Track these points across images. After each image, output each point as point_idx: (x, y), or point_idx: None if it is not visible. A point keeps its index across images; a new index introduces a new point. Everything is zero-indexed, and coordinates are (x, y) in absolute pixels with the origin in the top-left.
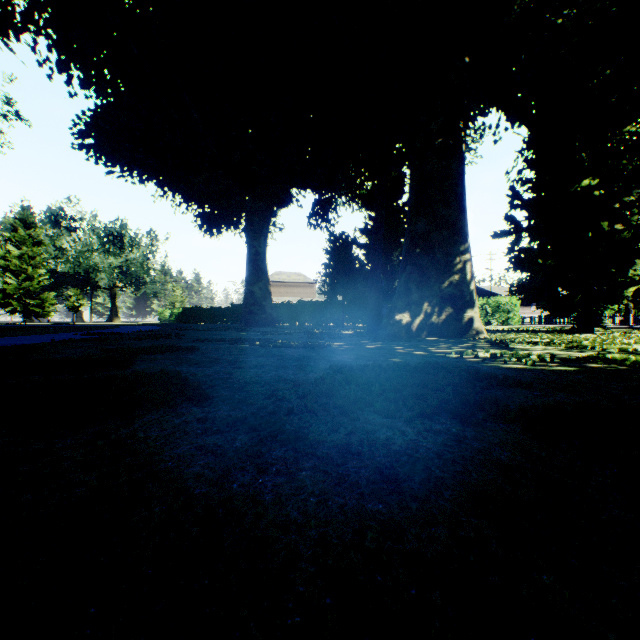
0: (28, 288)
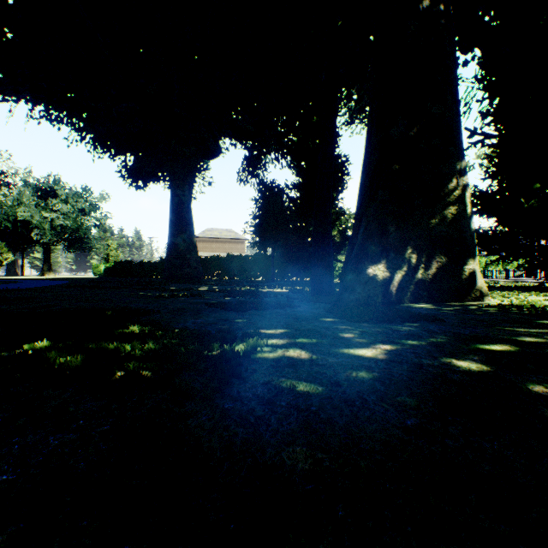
0: None
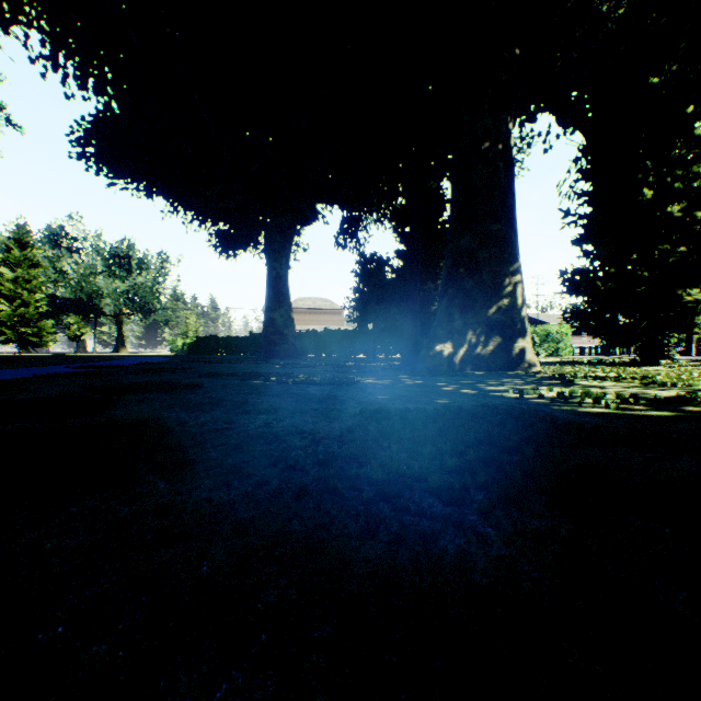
0: (23, 315)
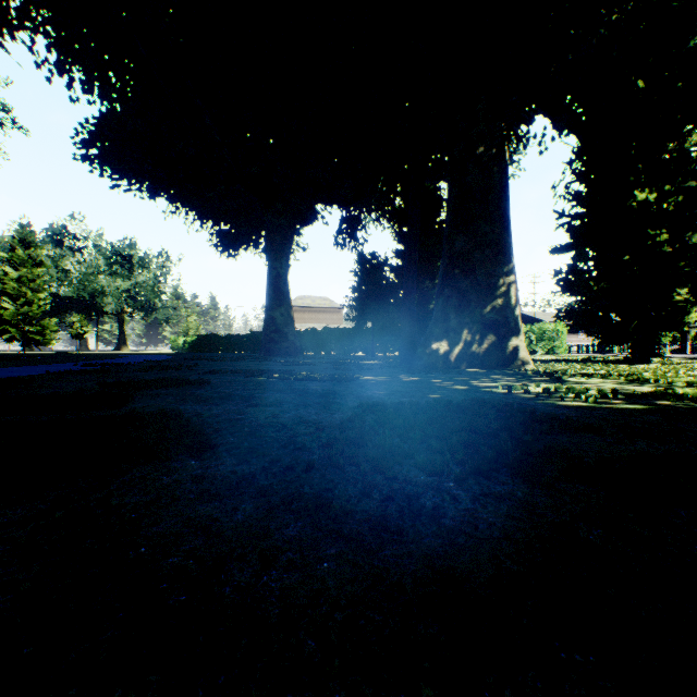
0: (27, 314)
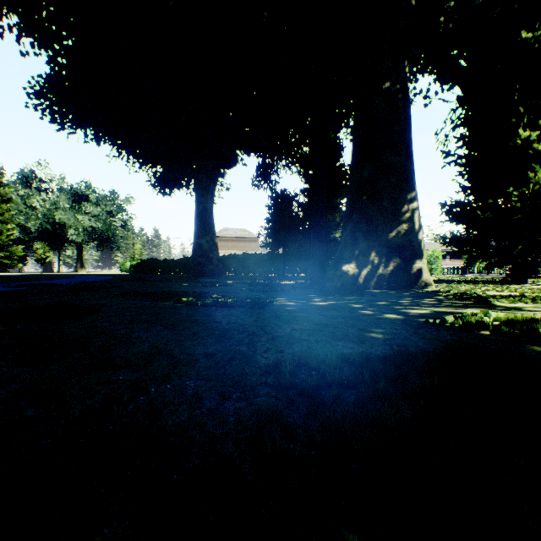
0: None
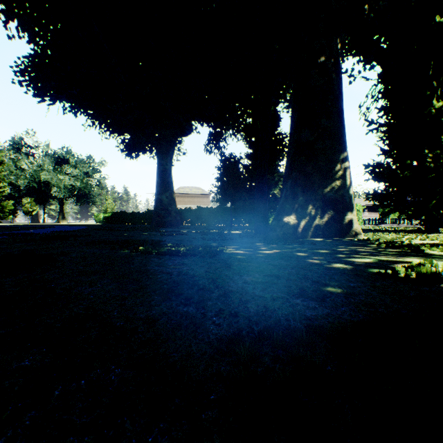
0: None
